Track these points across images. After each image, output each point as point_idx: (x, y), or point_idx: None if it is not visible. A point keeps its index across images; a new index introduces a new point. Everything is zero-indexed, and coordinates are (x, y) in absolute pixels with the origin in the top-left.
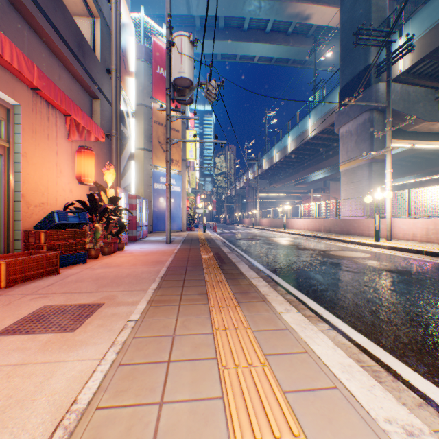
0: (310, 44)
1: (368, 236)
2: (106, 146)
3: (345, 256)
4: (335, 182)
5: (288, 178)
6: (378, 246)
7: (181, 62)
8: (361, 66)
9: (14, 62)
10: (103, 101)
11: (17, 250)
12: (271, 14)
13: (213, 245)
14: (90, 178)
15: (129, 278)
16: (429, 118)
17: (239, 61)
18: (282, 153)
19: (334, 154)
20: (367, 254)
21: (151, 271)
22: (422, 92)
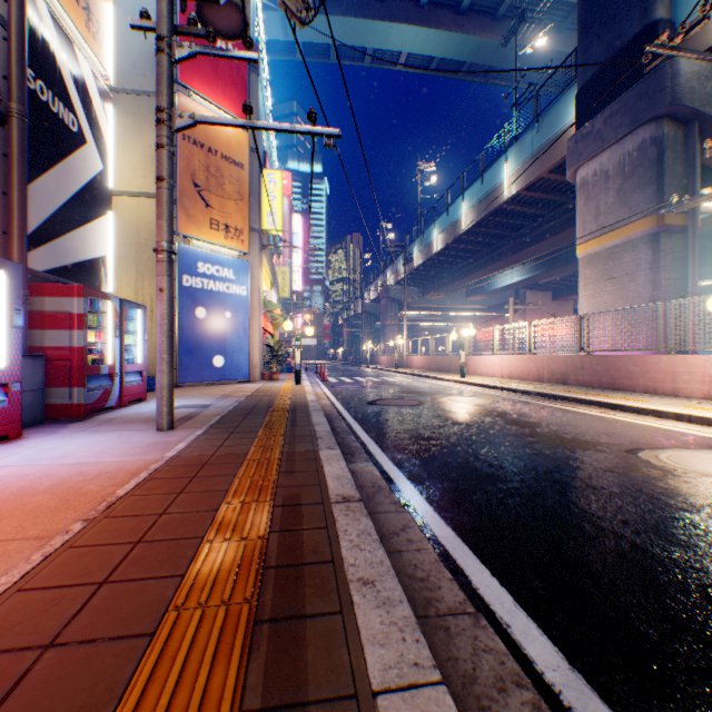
0: (501, 33)
1: (675, 396)
2: None
3: None
4: (534, 292)
5: (457, 283)
6: None
7: None
8: (634, 28)
9: None
10: None
11: None
12: None
13: (299, 436)
14: None
15: None
16: None
17: (369, 65)
18: (449, 233)
19: (549, 233)
20: None
21: None
22: None
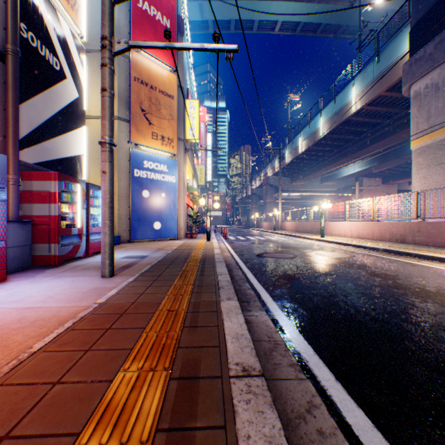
0: (347, 0)
1: None
2: None
3: None
4: (369, 179)
5: (315, 173)
6: None
7: None
8: None
9: None
10: None
11: None
12: None
13: (205, 286)
14: None
15: None
16: None
17: (256, 32)
18: (310, 140)
19: (384, 136)
20: None
21: None
22: None
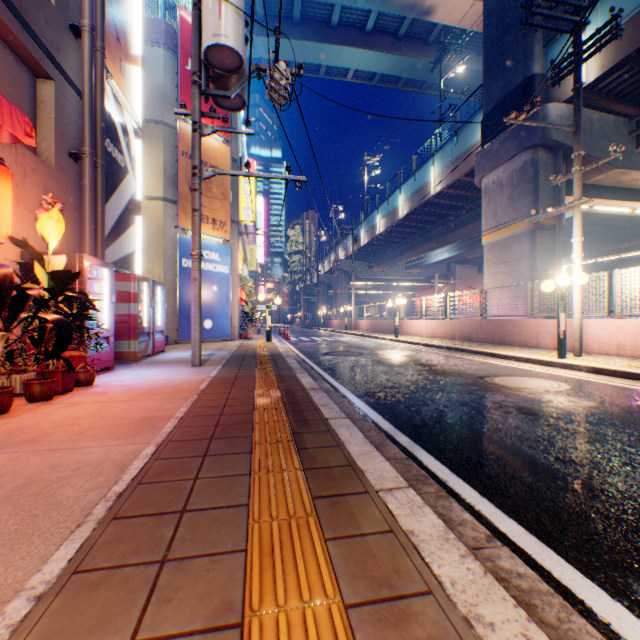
0: (431, 55)
1: (537, 348)
2: (71, 176)
3: (528, 388)
4: (463, 266)
5: (397, 258)
6: (569, 367)
7: (219, 14)
8: (519, 77)
9: None
10: (63, 85)
11: None
12: (374, 0)
13: (282, 368)
14: None
15: (7, 506)
16: (621, 163)
17: (324, 76)
18: (389, 219)
19: (468, 221)
20: (561, 383)
21: (104, 463)
22: (611, 122)
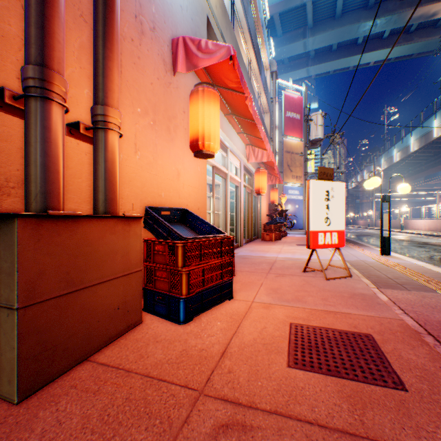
0: (440, 33)
1: None
2: None
3: (437, 244)
4: None
5: (413, 176)
6: None
7: (316, 129)
8: None
9: (277, 172)
10: None
11: (259, 232)
12: (387, 25)
13: None
14: (276, 201)
15: None
16: None
17: (351, 69)
18: (402, 153)
19: None
20: None
21: None
22: None
